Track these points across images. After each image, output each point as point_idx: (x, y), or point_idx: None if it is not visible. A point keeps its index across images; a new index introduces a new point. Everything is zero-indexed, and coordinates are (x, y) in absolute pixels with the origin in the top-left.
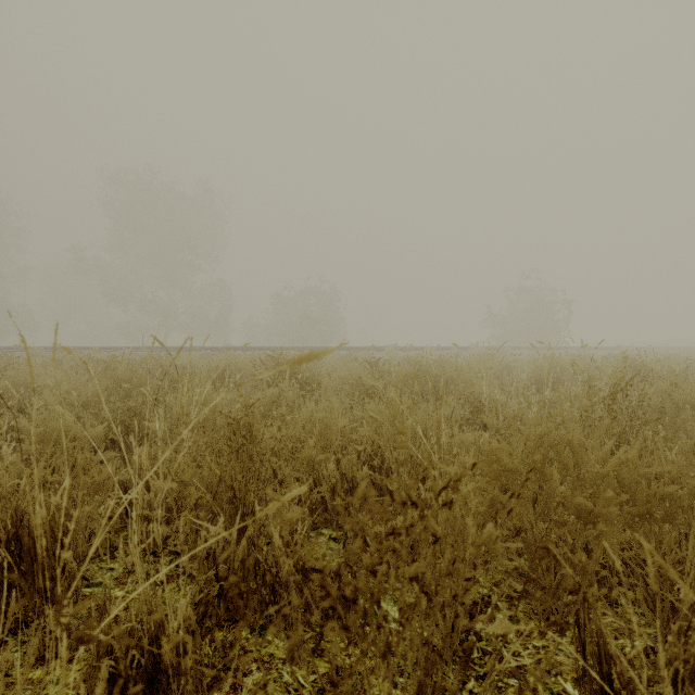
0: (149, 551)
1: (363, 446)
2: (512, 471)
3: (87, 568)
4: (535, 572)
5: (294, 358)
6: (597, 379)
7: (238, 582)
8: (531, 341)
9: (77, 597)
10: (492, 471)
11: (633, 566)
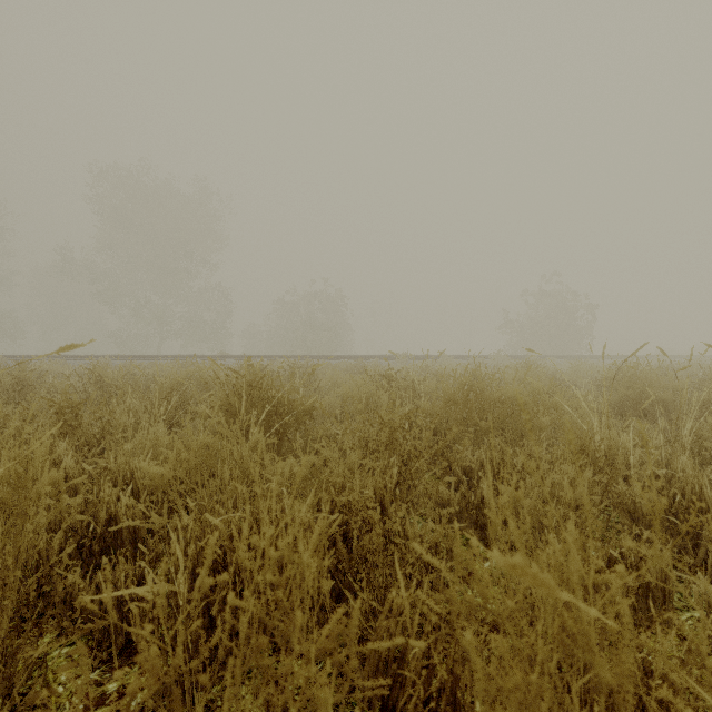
0: None
1: None
2: None
3: None
4: None
5: None
6: None
7: None
8: (552, 349)
9: None
10: None
11: None
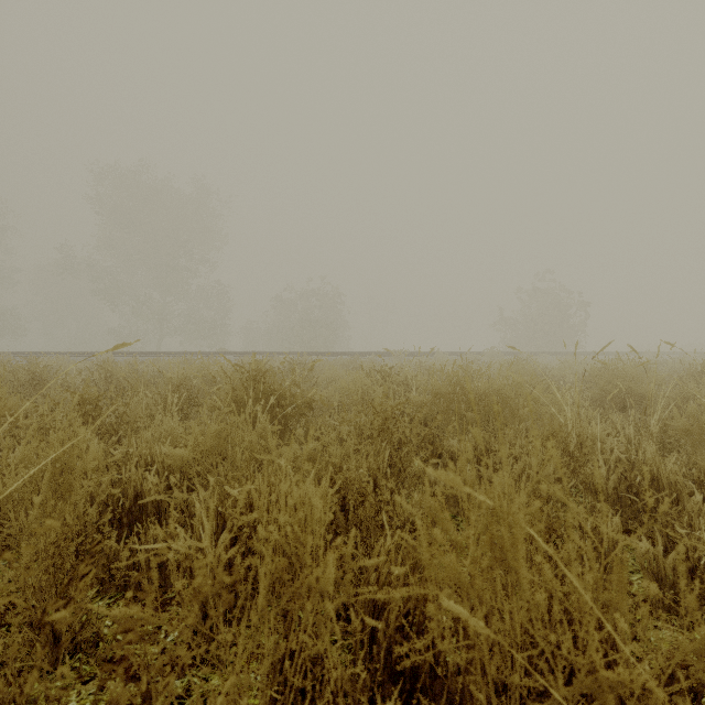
0: None
1: None
2: None
3: None
4: None
5: None
6: None
7: None
8: (545, 346)
9: None
10: None
11: None
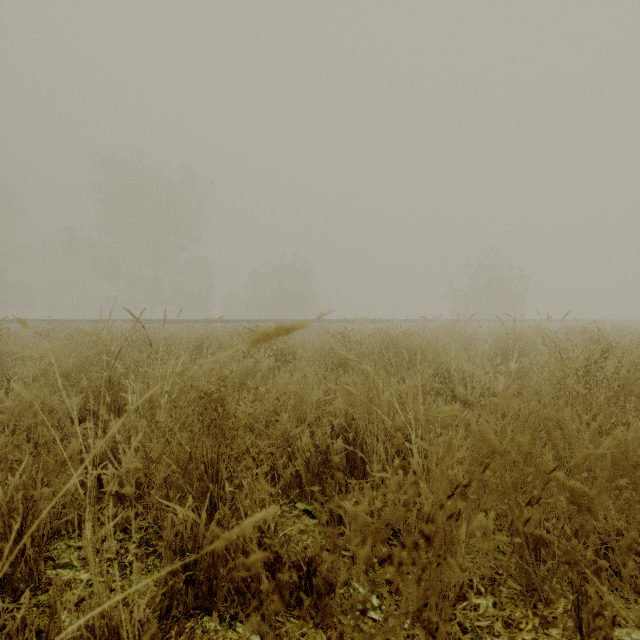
0: (119, 527)
1: (337, 420)
2: (500, 452)
3: (54, 546)
4: (556, 593)
5: (257, 334)
6: (569, 351)
7: (207, 567)
8: (490, 314)
9: (40, 581)
10: (476, 450)
11: (634, 556)
